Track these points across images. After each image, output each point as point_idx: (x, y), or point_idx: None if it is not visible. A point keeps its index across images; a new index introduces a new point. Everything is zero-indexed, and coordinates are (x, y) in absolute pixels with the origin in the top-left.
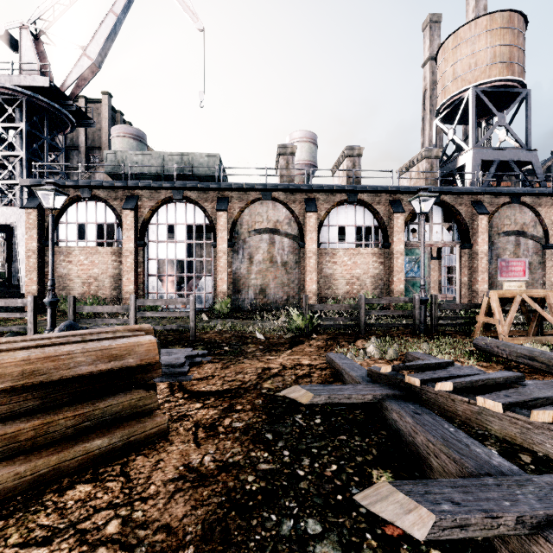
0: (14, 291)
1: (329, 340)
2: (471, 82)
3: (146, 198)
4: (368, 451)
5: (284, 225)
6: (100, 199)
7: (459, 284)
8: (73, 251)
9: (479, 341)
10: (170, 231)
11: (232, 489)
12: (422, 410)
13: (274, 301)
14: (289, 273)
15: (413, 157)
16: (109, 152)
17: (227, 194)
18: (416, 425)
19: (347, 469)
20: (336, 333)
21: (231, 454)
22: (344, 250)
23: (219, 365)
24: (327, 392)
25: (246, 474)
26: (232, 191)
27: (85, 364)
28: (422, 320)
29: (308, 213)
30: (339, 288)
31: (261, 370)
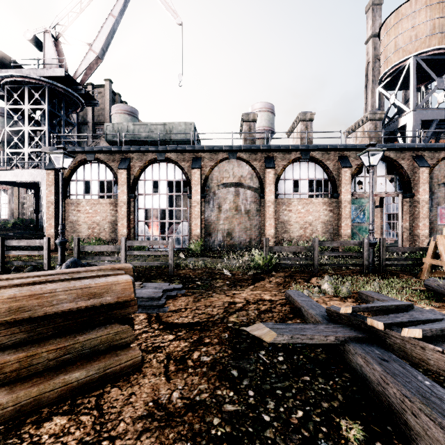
0: (39, 233)
1: (287, 277)
2: (411, 52)
3: (136, 159)
4: (333, 396)
5: (247, 180)
6: (101, 161)
7: (401, 229)
8: (81, 202)
9: (430, 282)
10: (156, 186)
11: (197, 433)
12: (388, 357)
13: (238, 243)
14: (251, 219)
15: (358, 120)
16: (108, 124)
17: (200, 155)
18: (387, 375)
19: (314, 417)
20: (293, 271)
21: (198, 391)
22: (298, 200)
23: (191, 298)
24: (289, 332)
25: (212, 416)
26: (204, 152)
27: (67, 301)
28: (370, 261)
29: (267, 169)
30: (293, 232)
31: (227, 304)
